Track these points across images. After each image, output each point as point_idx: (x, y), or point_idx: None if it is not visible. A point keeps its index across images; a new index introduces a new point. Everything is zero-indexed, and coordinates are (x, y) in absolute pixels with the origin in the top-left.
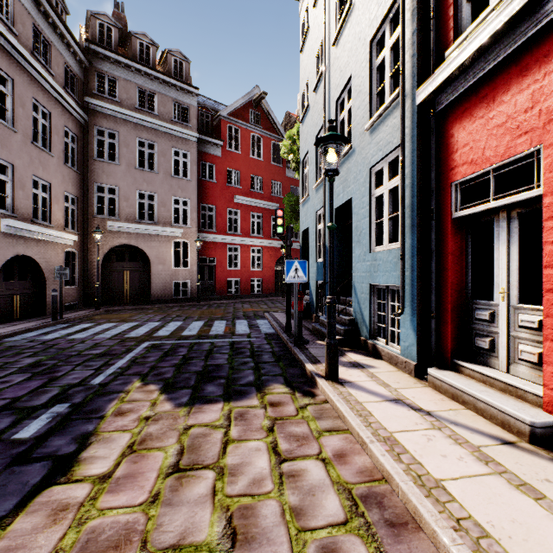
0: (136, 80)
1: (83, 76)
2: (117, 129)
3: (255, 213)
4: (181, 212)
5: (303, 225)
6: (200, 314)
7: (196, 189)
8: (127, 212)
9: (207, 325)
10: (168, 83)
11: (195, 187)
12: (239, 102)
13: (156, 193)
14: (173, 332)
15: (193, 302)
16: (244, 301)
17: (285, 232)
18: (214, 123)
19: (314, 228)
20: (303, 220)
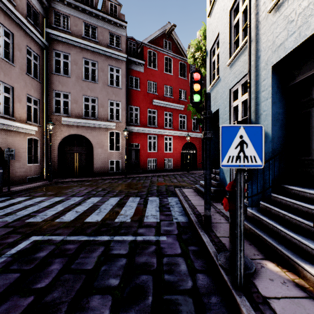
0: (83, 17)
1: (44, 14)
2: (69, 52)
3: (167, 112)
4: (114, 111)
5: (211, 108)
6: (122, 187)
7: (125, 95)
8: (76, 111)
9: (120, 204)
10: (105, 19)
11: (125, 93)
12: (156, 33)
13: (97, 98)
14: (80, 215)
15: (122, 175)
16: (159, 174)
17: (188, 126)
18: (139, 50)
19: (228, 106)
20: (211, 104)
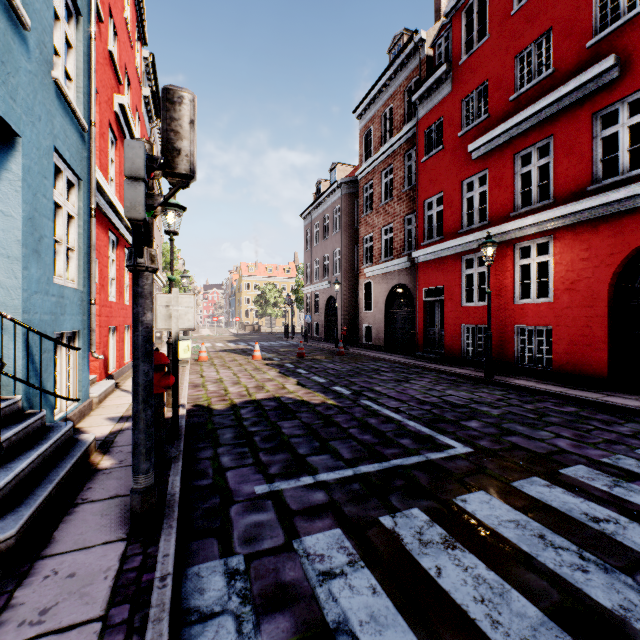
0: None
1: None
2: None
3: None
4: None
5: None
6: None
7: None
8: None
9: None
10: None
11: None
12: None
13: None
14: (548, 506)
15: None
16: None
17: None
18: None
19: None
20: None
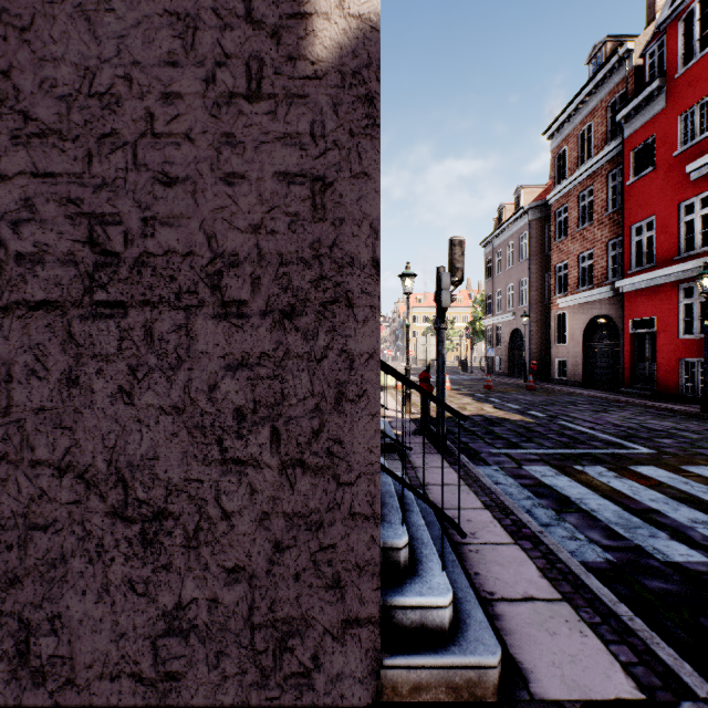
0: None
1: None
2: None
3: None
4: None
5: None
6: None
7: None
8: None
9: None
10: None
11: None
12: None
13: None
14: (702, 475)
15: None
16: None
17: None
18: None
19: None
20: None
